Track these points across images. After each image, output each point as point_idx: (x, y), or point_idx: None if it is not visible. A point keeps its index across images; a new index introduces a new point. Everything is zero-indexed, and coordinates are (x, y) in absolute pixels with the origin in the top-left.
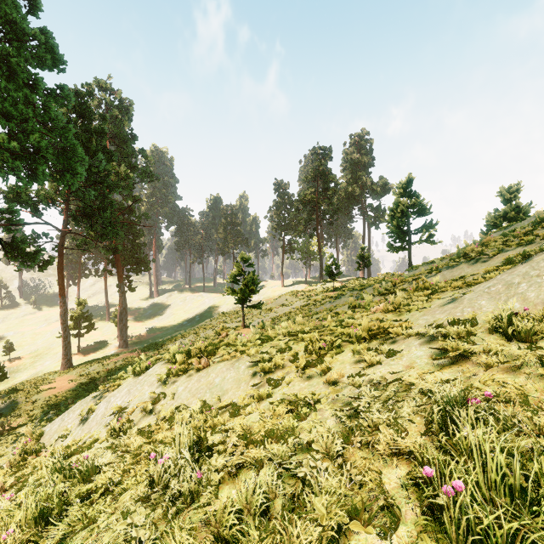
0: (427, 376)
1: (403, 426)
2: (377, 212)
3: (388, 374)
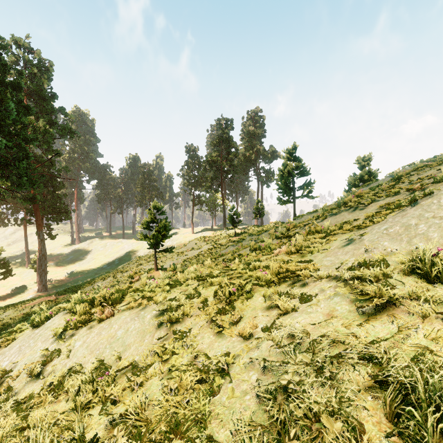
0: (355, 328)
1: (352, 412)
2: (268, 174)
3: (308, 325)
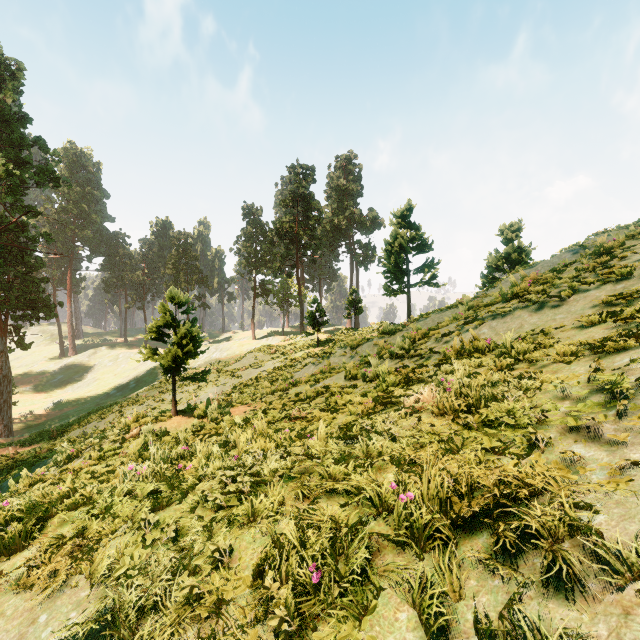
0: None
1: None
2: (367, 251)
3: None
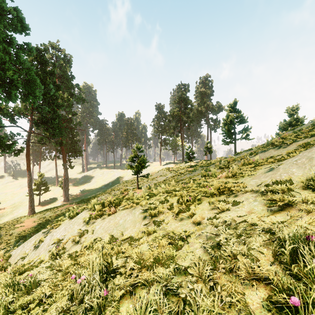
0: (264, 218)
1: (254, 255)
2: (215, 122)
3: (235, 217)
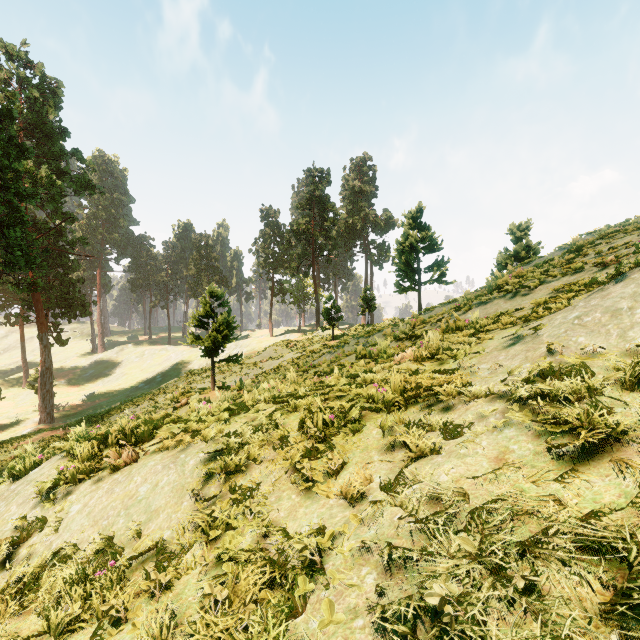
0: (552, 484)
1: None
2: (381, 250)
3: (463, 478)
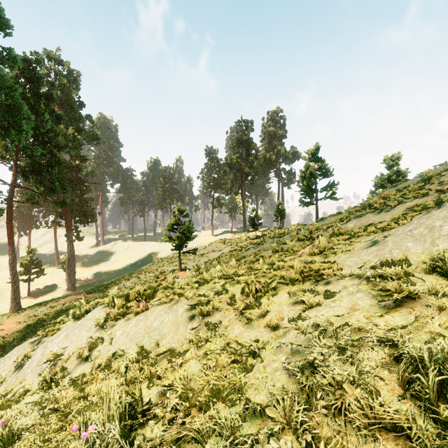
0: (375, 319)
1: (370, 382)
2: (289, 175)
3: (332, 317)
